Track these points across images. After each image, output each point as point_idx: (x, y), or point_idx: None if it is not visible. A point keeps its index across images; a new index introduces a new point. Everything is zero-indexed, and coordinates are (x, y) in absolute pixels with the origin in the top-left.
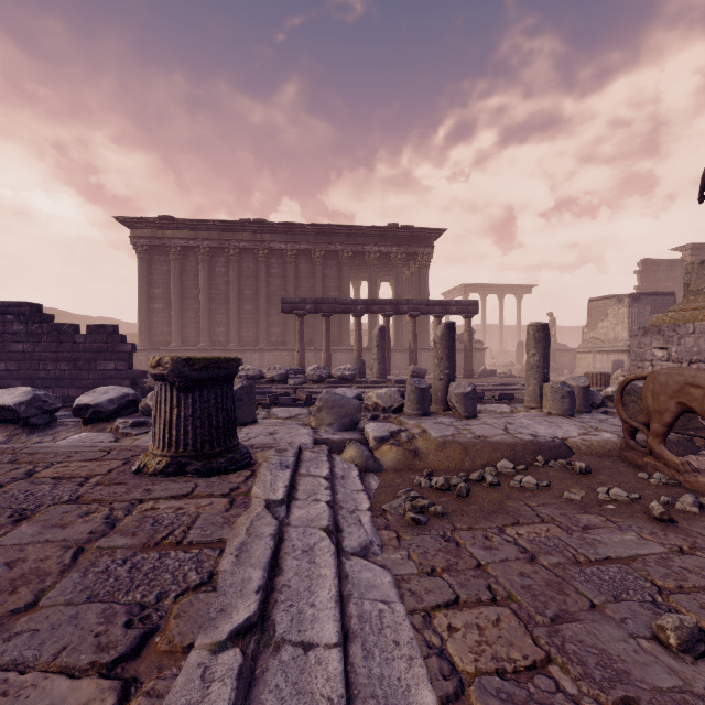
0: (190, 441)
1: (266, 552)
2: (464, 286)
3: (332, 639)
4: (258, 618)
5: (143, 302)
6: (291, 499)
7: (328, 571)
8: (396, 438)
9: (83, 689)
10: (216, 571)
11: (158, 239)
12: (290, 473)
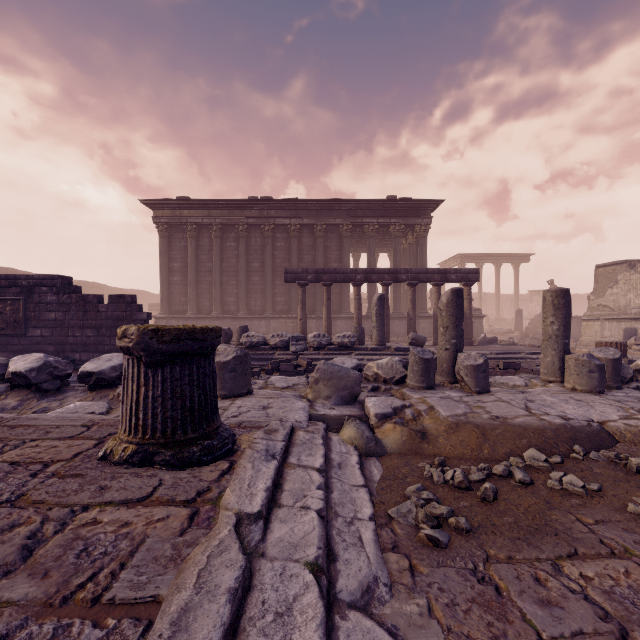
0: (158, 425)
1: (212, 635)
2: (460, 256)
3: None
4: None
5: (164, 275)
6: (273, 506)
7: None
8: (399, 416)
9: None
10: None
11: (176, 218)
12: (275, 465)
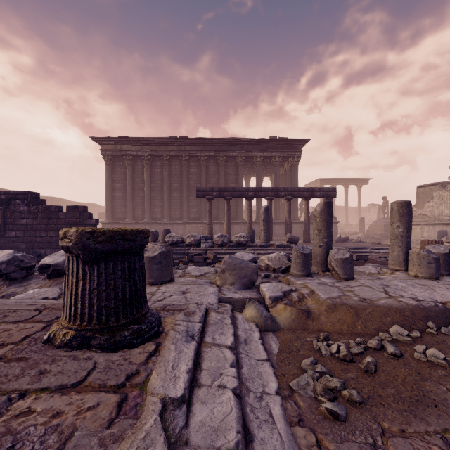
0: (94, 314)
1: None
2: (320, 180)
3: None
4: None
5: (109, 192)
6: (194, 385)
7: None
8: (288, 298)
9: None
10: None
11: (118, 151)
12: (195, 346)
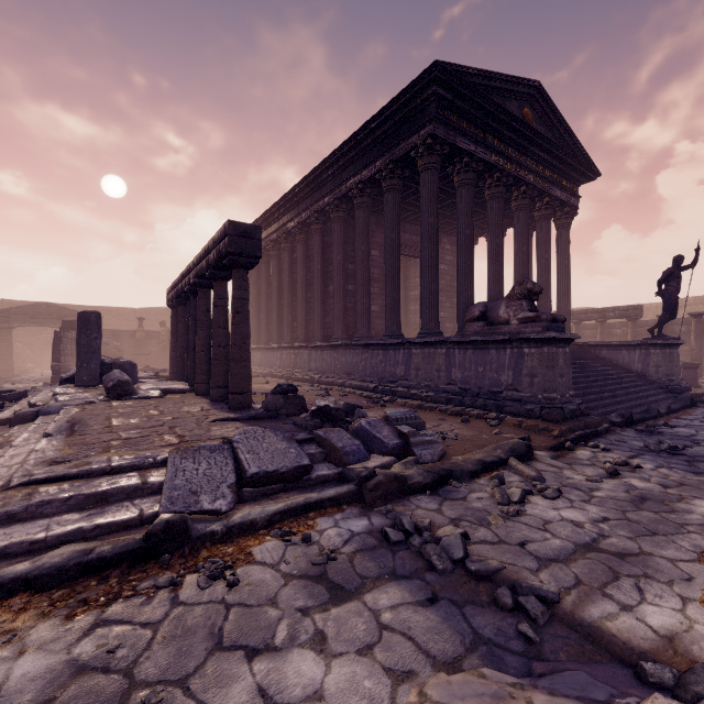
0: None
1: None
2: None
3: None
4: None
5: None
6: None
7: None
8: None
9: None
10: None
11: None
12: None
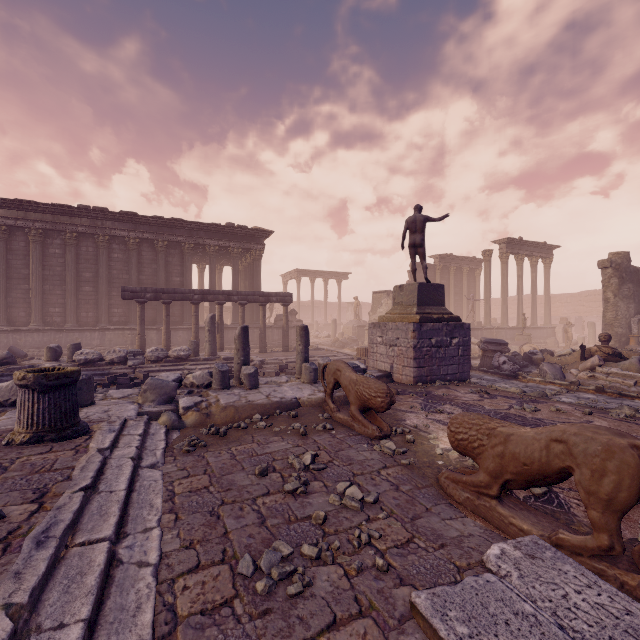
0: (47, 422)
1: (96, 467)
2: (297, 271)
3: (123, 488)
4: (91, 486)
5: None
6: (114, 447)
7: (128, 471)
8: (198, 407)
9: (24, 506)
10: (71, 475)
11: None
12: (115, 434)
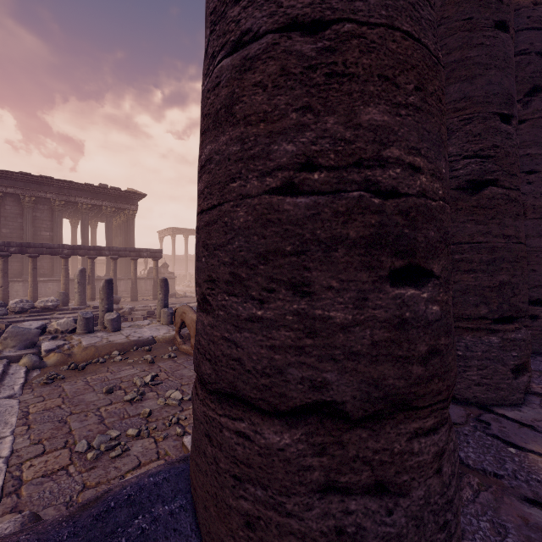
0: None
1: None
2: (172, 229)
3: None
4: None
5: None
6: None
7: None
8: (61, 349)
9: None
10: None
11: None
12: None
